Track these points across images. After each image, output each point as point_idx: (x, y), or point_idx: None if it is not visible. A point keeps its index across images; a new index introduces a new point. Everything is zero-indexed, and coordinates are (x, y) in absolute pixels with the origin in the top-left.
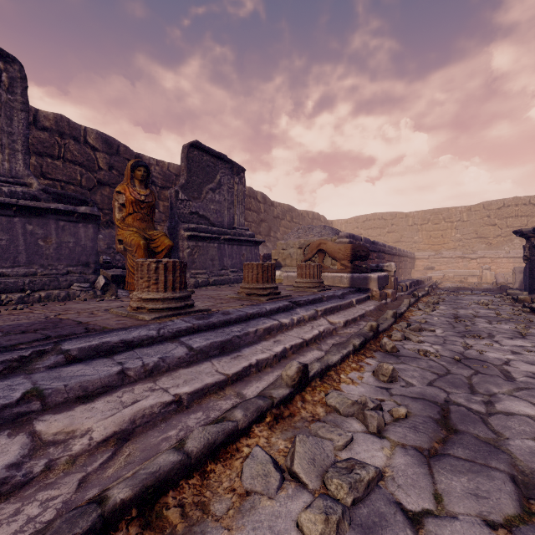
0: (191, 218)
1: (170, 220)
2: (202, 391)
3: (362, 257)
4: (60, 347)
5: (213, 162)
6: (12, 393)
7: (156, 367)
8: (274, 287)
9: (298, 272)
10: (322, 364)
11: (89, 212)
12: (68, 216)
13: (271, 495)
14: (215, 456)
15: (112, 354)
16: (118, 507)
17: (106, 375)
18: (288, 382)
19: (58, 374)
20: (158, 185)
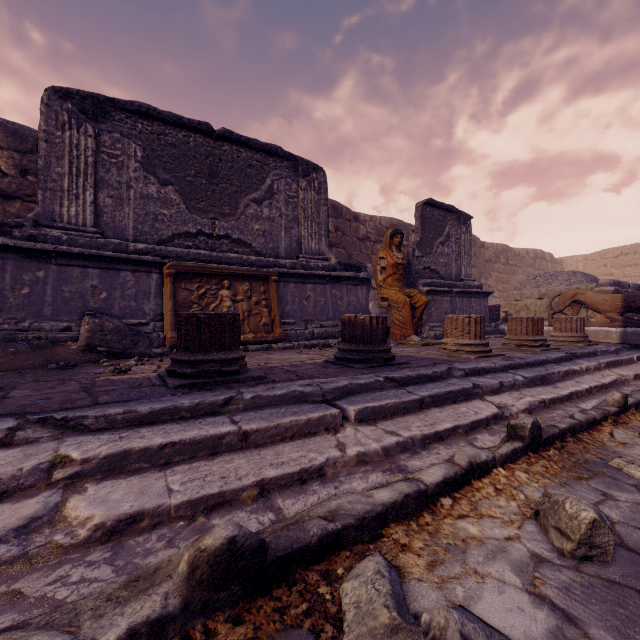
0: (423, 273)
1: (406, 276)
2: (553, 400)
3: (639, 309)
4: (456, 367)
5: (442, 215)
6: (467, 383)
7: (514, 384)
8: (544, 340)
9: (556, 325)
10: (634, 399)
11: (366, 277)
12: (353, 281)
13: (639, 445)
14: (589, 428)
15: (479, 374)
16: (564, 429)
17: (496, 383)
18: (614, 404)
19: (470, 379)
20: (371, 241)
